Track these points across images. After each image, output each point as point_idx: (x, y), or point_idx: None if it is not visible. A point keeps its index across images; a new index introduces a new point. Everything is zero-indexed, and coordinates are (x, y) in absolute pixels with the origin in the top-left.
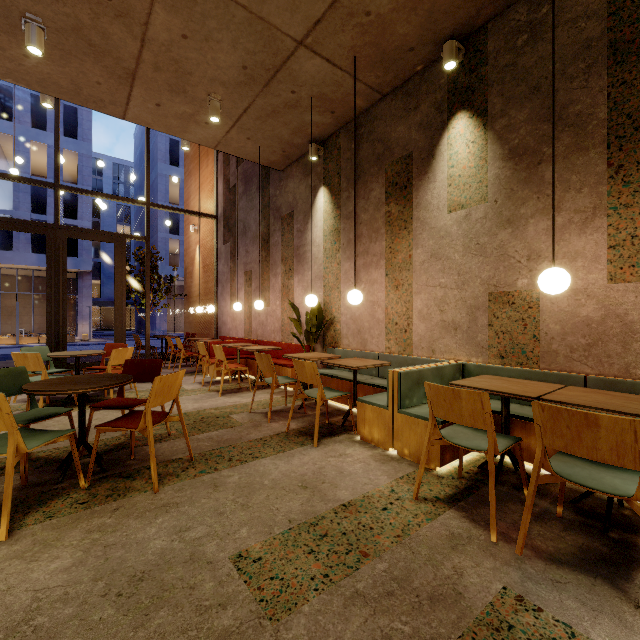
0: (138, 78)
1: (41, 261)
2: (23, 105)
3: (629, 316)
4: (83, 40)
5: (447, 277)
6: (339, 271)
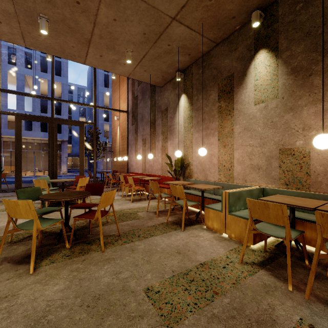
0: (92, 43)
1: (45, 135)
2: (37, 61)
3: None
4: (66, 25)
5: (254, 140)
6: (192, 138)
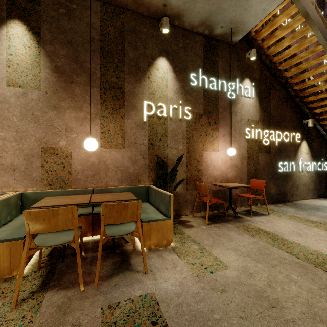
0: None
1: None
2: None
3: (107, 162)
4: None
5: (6, 132)
6: None
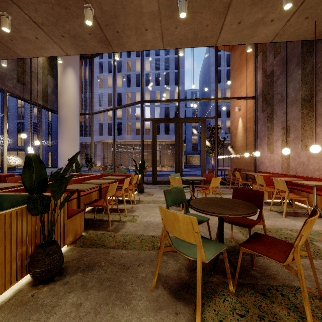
0: (231, 7)
1: (167, 137)
2: (162, 78)
3: None
4: None
5: None
6: None
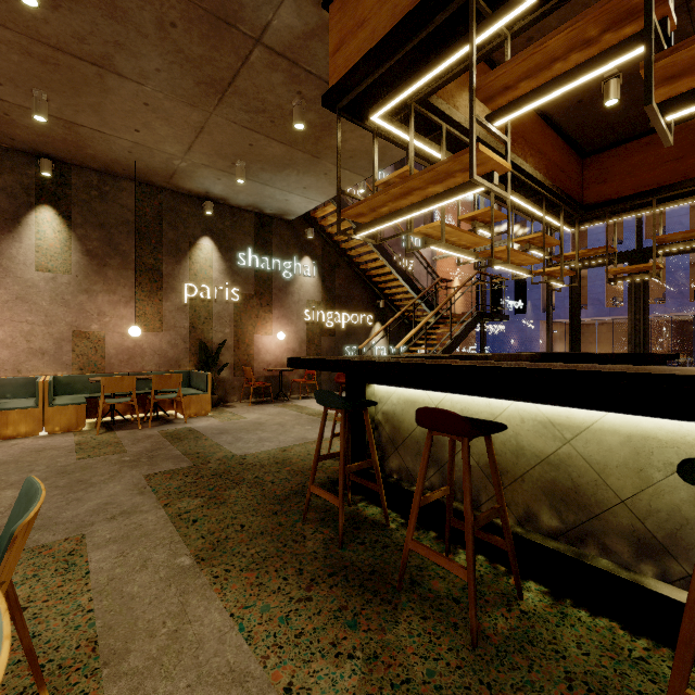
0: None
1: None
2: None
3: (144, 346)
4: None
5: (35, 317)
6: None
